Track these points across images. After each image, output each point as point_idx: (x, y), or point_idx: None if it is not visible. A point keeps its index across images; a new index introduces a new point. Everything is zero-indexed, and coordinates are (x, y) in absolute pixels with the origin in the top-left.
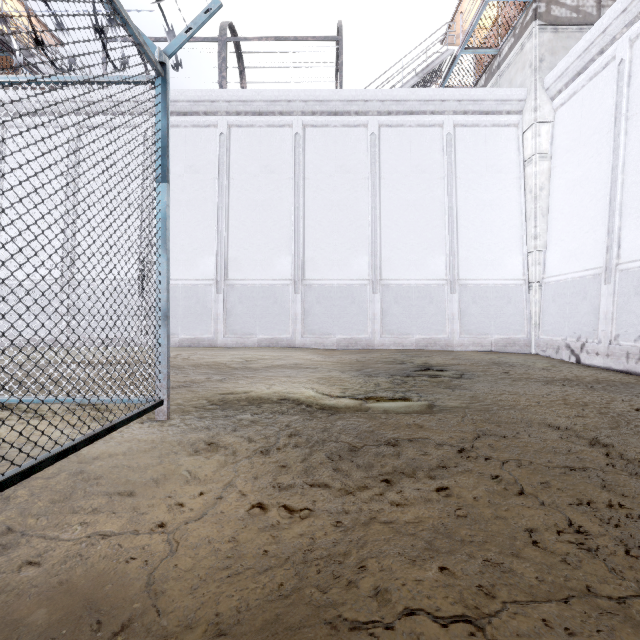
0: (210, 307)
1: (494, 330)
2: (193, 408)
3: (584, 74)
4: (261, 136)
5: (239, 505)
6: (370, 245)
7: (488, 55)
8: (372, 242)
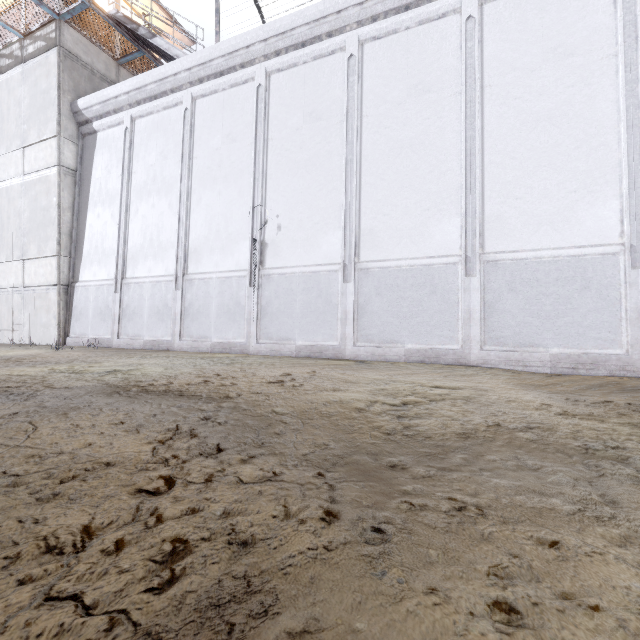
0: (335, 302)
1: None
2: None
3: None
4: (408, 42)
5: None
6: (625, 177)
7: None
8: (629, 171)
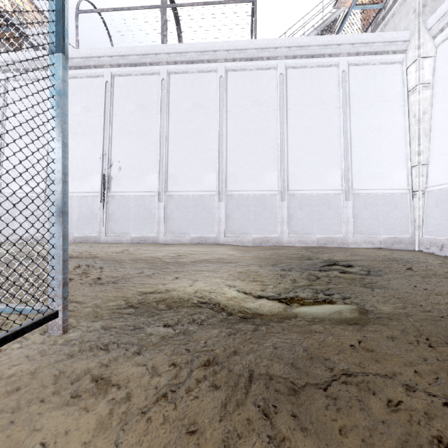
0: (154, 213)
1: (383, 231)
2: (107, 312)
3: None
4: (193, 80)
5: None
6: (279, 163)
7: (374, 10)
8: (281, 160)
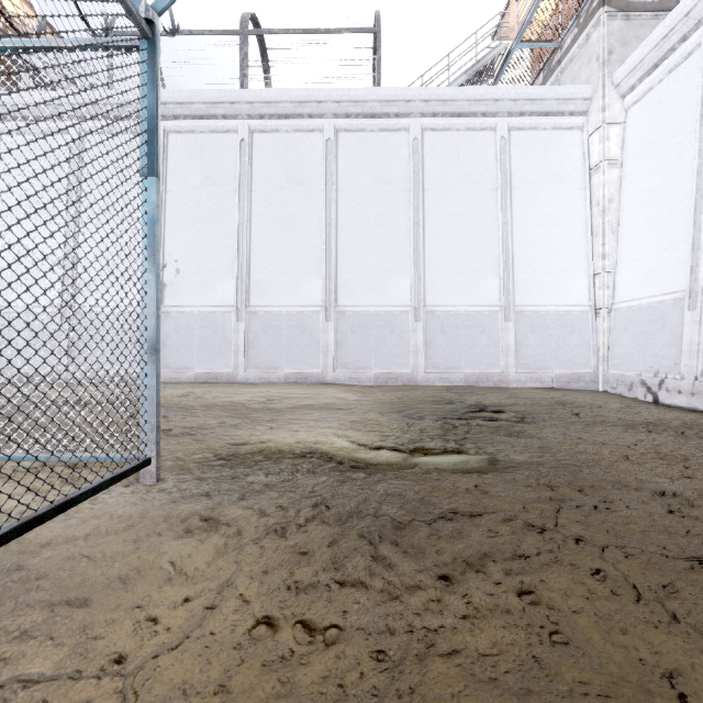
0: (229, 337)
1: (555, 364)
2: (194, 464)
3: (662, 66)
4: (288, 142)
5: (238, 620)
6: (412, 266)
7: (547, 49)
8: (414, 263)
